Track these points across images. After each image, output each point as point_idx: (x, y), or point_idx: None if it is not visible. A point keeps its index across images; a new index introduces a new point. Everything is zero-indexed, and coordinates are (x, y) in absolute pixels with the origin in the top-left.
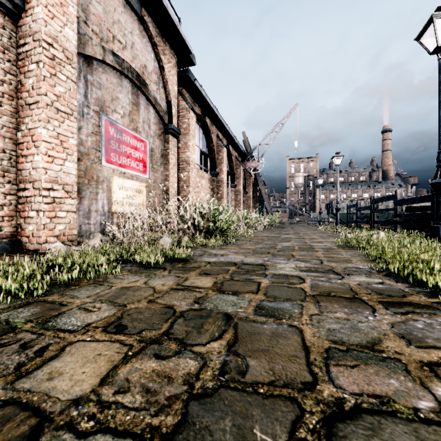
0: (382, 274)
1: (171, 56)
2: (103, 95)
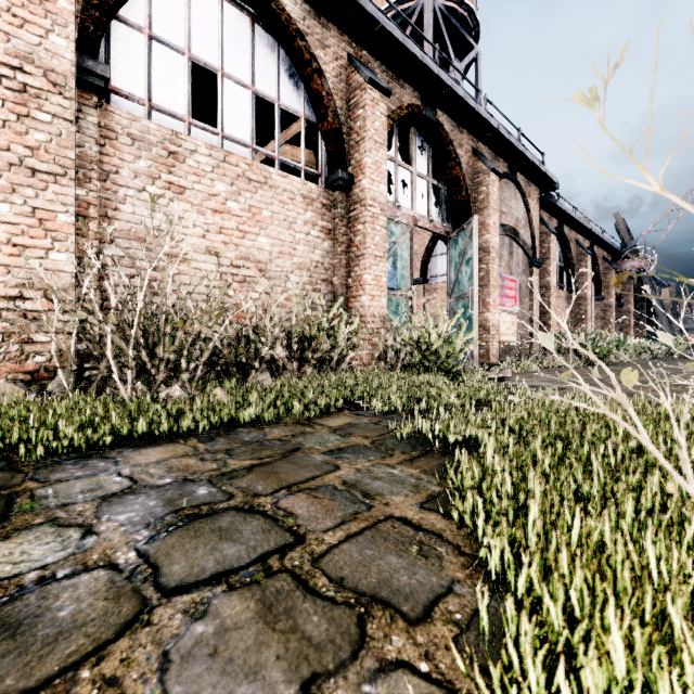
0: None
1: (534, 193)
2: None
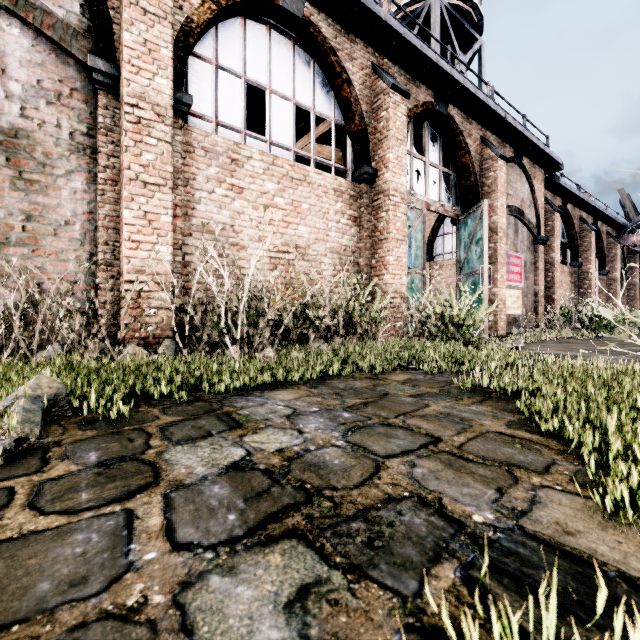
0: None
1: (539, 174)
2: None
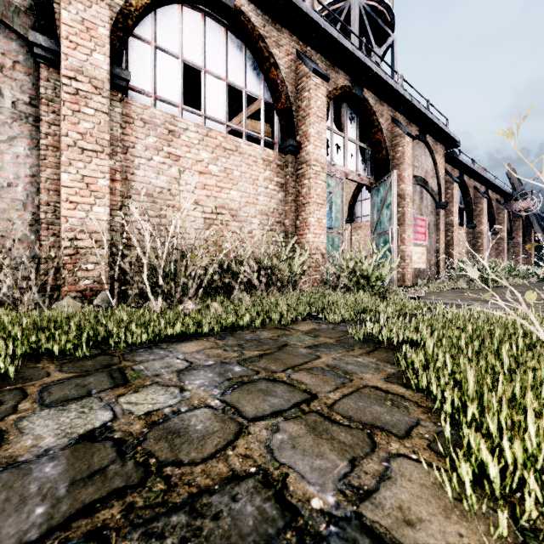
0: None
1: (440, 150)
2: None
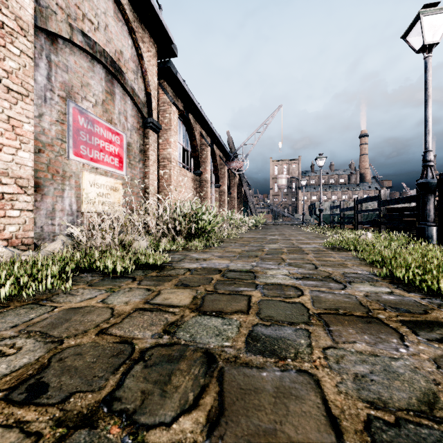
0: (387, 281)
1: (150, 44)
2: (71, 79)
